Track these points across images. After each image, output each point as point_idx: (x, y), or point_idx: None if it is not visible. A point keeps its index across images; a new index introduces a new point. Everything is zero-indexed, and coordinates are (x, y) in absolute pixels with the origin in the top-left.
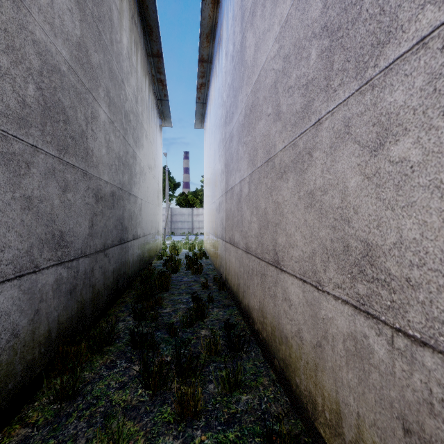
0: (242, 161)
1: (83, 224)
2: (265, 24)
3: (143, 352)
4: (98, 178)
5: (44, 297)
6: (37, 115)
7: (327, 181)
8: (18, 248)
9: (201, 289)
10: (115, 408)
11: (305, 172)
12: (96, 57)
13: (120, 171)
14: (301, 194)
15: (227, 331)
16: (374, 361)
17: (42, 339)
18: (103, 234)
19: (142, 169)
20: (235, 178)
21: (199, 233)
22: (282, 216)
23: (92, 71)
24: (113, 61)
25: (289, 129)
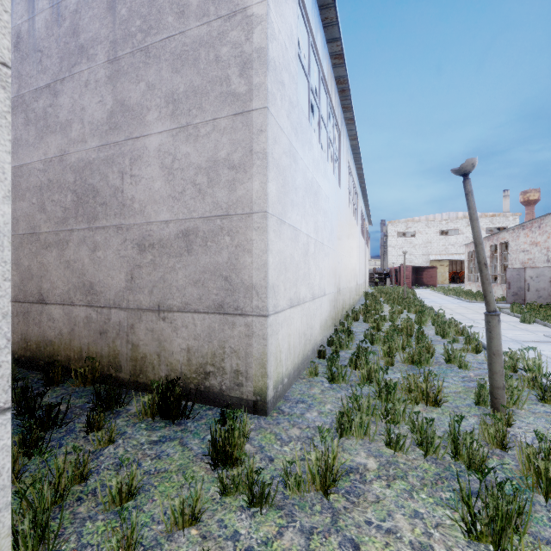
0: None
1: None
2: (29, 138)
3: None
4: None
5: None
6: None
7: (76, 258)
8: None
9: None
10: None
11: (65, 250)
12: None
13: None
14: (62, 261)
15: None
16: (93, 320)
17: None
18: None
19: None
20: None
21: None
22: (48, 271)
23: None
24: None
25: (53, 223)
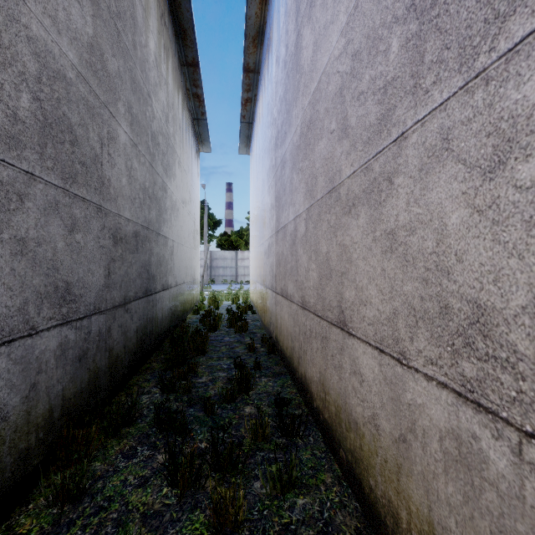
0: (297, 192)
1: (97, 272)
2: (327, 15)
3: (171, 435)
4: (117, 215)
5: (43, 367)
6: (34, 133)
7: (414, 216)
8: (7, 305)
9: (246, 352)
10: (132, 515)
11: (383, 205)
12: (114, 63)
13: (145, 205)
14: (377, 234)
15: (278, 410)
16: (490, 475)
17: (41, 421)
18: (124, 285)
19: (174, 204)
20: (288, 214)
21: (244, 281)
22: (350, 263)
23: (109, 80)
24: (136, 69)
25: (360, 148)
